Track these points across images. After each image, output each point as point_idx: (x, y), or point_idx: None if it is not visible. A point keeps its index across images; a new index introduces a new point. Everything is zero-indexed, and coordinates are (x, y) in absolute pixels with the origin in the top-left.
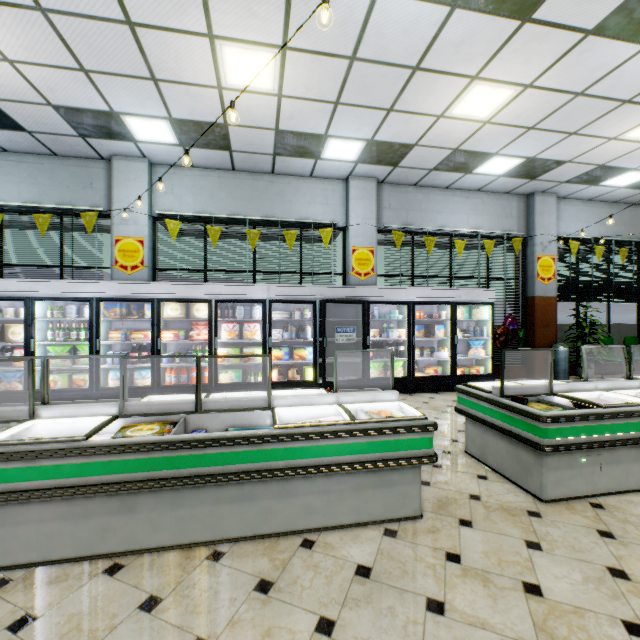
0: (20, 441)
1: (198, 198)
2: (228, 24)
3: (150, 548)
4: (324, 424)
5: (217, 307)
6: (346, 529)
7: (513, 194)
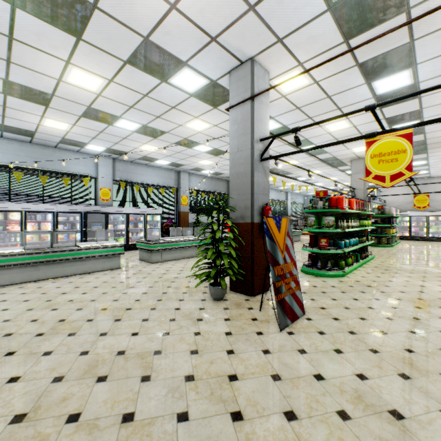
0: (6, 252)
1: (6, 155)
2: (52, 116)
3: (44, 279)
4: (95, 246)
5: (26, 214)
6: (101, 272)
7: (173, 170)
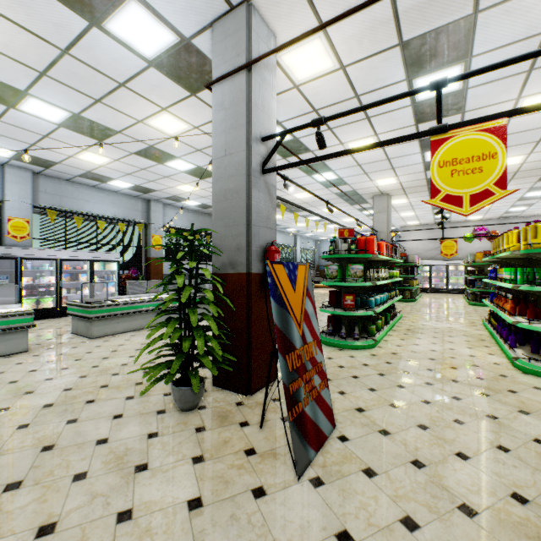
0: None
1: None
2: None
3: None
4: None
5: None
6: None
7: (139, 198)
